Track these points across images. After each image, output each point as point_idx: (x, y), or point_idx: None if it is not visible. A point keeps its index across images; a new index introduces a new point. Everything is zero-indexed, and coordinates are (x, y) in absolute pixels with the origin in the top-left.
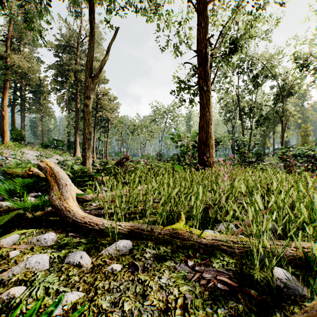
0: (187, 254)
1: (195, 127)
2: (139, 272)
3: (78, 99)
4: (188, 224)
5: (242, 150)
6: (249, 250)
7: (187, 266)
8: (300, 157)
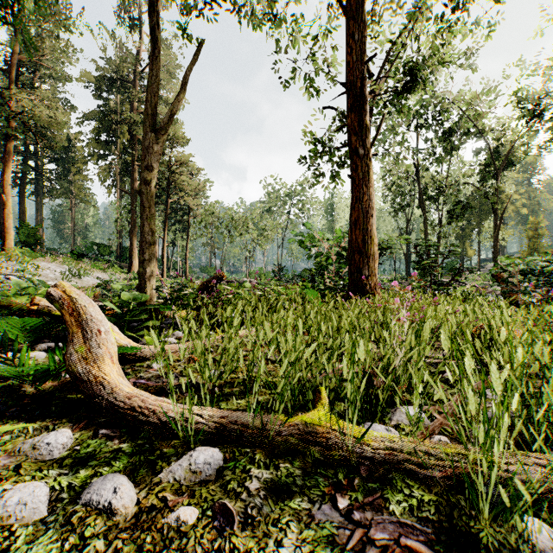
0: (336, 480)
1: (341, 222)
2: (236, 527)
3: (135, 173)
4: (335, 409)
5: (426, 263)
6: (463, 471)
7: (337, 509)
8: (535, 275)
